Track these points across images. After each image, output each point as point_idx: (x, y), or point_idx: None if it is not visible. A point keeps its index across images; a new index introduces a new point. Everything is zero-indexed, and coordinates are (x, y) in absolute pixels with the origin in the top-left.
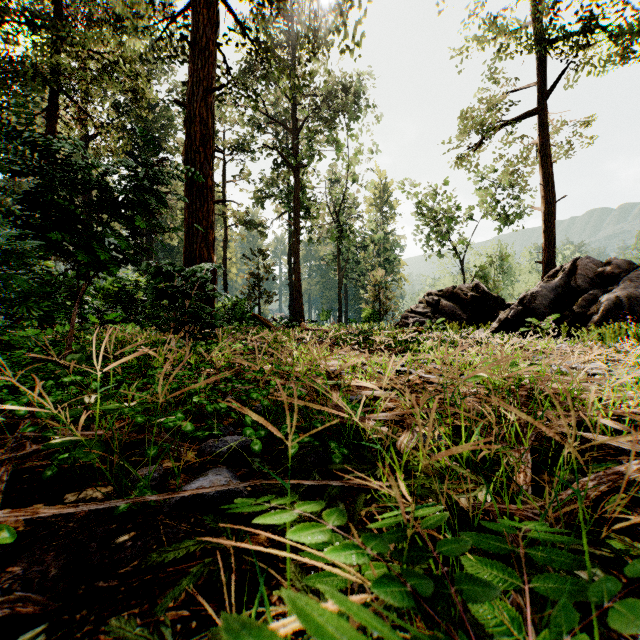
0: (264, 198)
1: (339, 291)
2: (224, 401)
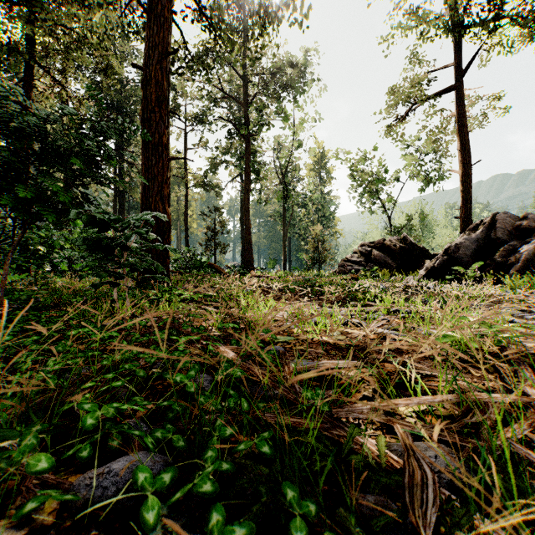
0: (220, 164)
1: (284, 243)
2: (149, 373)
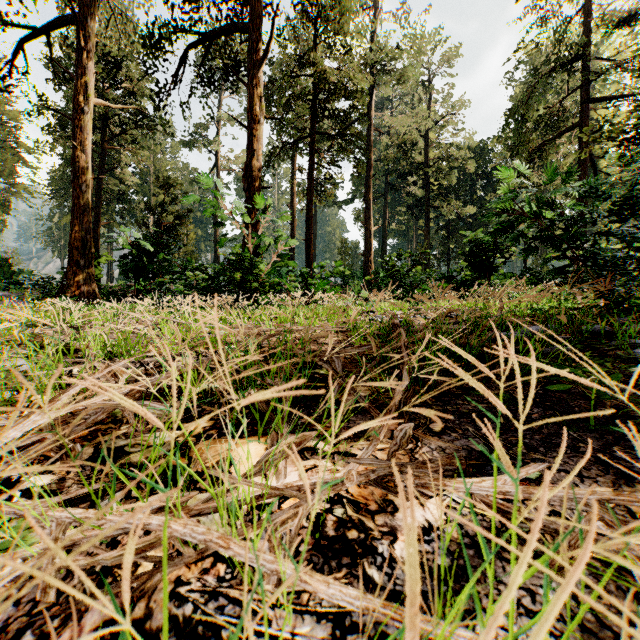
0: None
1: None
2: None
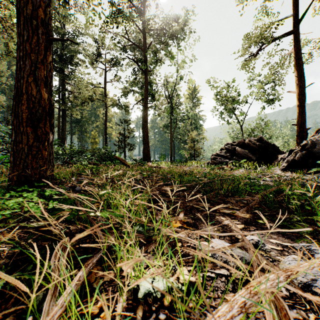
0: (128, 92)
1: (171, 143)
2: None
